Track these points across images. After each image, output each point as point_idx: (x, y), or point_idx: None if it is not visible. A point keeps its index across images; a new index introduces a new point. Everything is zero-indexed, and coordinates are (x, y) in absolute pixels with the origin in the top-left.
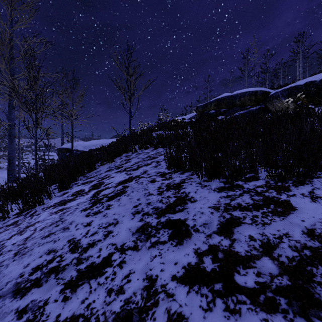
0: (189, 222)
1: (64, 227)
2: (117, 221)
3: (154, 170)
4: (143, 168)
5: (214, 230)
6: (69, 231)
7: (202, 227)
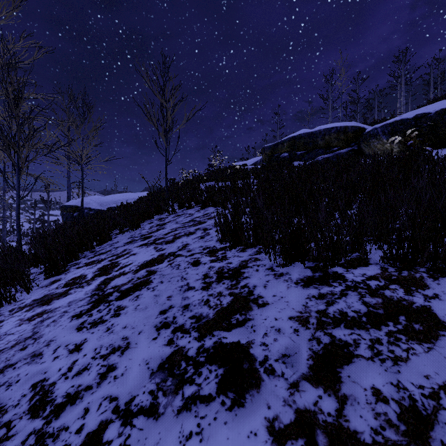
0: (257, 351)
1: (34, 351)
2: (128, 343)
3: (199, 243)
4: (182, 240)
5: (302, 371)
6: (41, 361)
7: (279, 364)
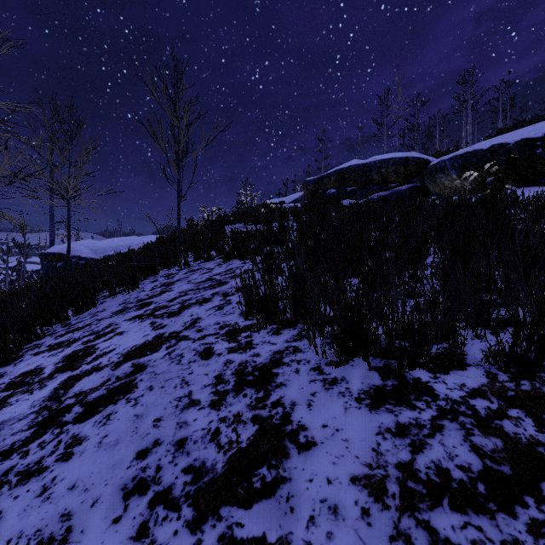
0: None
1: None
2: (67, 530)
3: (215, 317)
4: (191, 312)
5: None
6: None
7: None
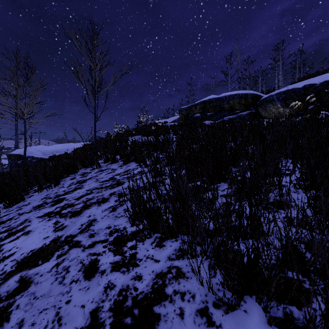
0: None
1: None
2: None
3: (108, 220)
4: (90, 212)
5: None
6: None
7: None
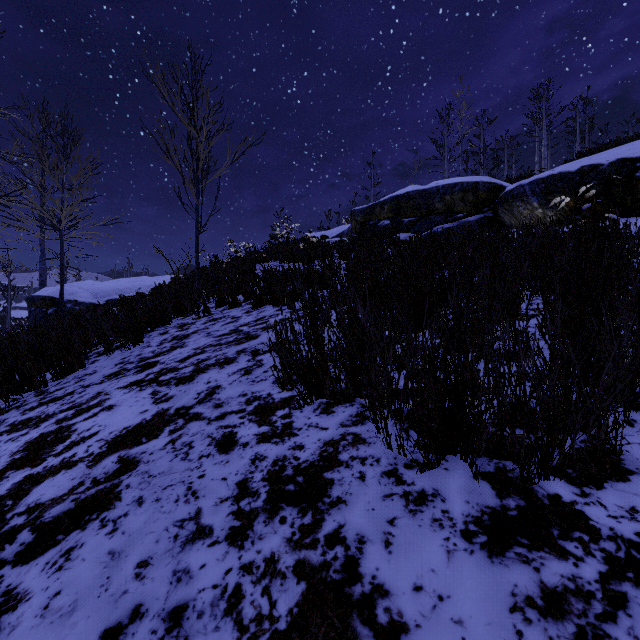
0: None
1: None
2: None
3: (241, 386)
4: (208, 377)
5: None
6: None
7: None
